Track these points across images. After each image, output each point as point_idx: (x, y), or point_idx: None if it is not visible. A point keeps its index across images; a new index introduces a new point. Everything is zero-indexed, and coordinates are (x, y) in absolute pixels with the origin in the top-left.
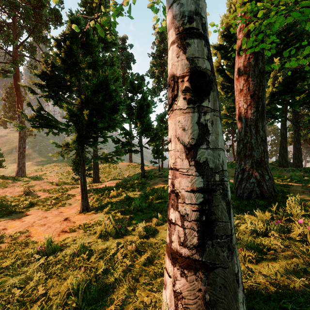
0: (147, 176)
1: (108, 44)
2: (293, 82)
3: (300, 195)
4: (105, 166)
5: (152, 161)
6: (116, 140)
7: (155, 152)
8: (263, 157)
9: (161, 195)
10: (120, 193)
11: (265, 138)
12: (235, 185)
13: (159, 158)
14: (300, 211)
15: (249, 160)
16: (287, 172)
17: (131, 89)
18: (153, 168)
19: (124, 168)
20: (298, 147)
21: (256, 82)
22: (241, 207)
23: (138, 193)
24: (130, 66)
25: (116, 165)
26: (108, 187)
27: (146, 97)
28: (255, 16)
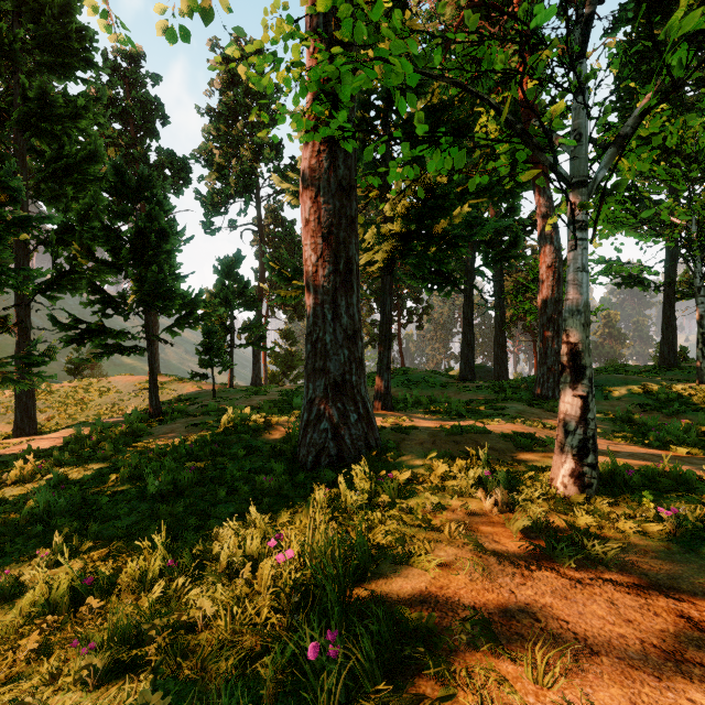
0: (166, 412)
1: (67, 59)
2: (430, 216)
3: (410, 452)
4: (75, 386)
5: (195, 373)
6: (60, 321)
7: (204, 351)
8: (348, 373)
9: (137, 470)
10: (48, 467)
11: (354, 332)
12: (299, 437)
13: (211, 366)
14: (355, 499)
15: (320, 380)
16: (467, 392)
17: (118, 187)
18: (203, 390)
19: (130, 391)
20: (502, 340)
21: (333, 206)
22: (285, 491)
23: (100, 463)
24: (153, 130)
25: (110, 383)
26: (37, 450)
27: (158, 212)
28: (333, 60)
